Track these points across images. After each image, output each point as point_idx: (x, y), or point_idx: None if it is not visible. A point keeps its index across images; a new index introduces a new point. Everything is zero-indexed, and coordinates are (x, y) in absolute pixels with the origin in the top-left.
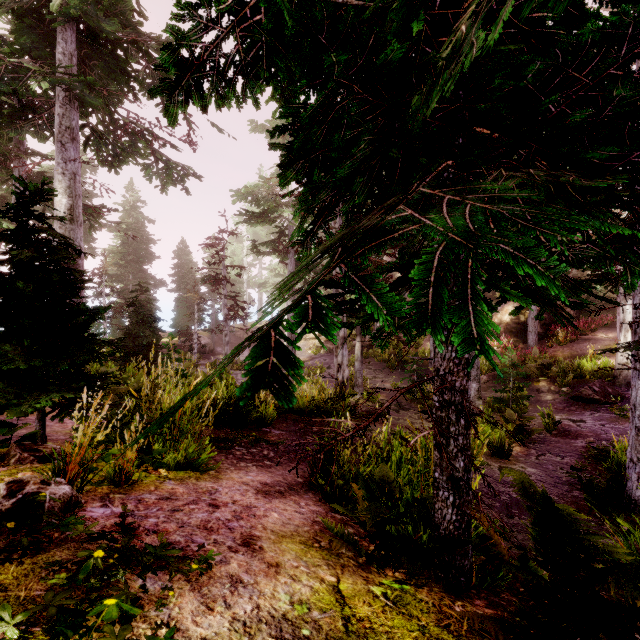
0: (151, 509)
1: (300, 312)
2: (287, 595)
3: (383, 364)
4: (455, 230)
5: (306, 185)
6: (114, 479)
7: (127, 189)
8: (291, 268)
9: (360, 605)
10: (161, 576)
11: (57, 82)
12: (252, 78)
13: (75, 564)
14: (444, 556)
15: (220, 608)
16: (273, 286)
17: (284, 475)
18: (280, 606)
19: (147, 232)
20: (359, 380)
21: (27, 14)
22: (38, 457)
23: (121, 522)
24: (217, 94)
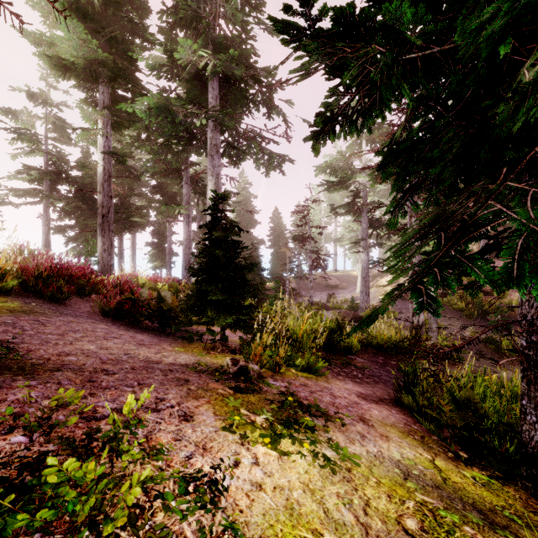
0: (299, 388)
1: (433, 276)
2: (398, 452)
3: (459, 313)
4: (536, 220)
5: (400, 175)
6: (273, 368)
7: (240, 176)
8: (364, 225)
9: (453, 475)
10: (320, 420)
11: (210, 118)
12: (367, 117)
13: (277, 402)
14: (531, 466)
15: (358, 444)
16: (347, 241)
17: (373, 391)
18: (394, 456)
19: (252, 205)
20: (433, 326)
21: (193, 79)
22: (229, 350)
23: (288, 390)
24: (344, 132)
